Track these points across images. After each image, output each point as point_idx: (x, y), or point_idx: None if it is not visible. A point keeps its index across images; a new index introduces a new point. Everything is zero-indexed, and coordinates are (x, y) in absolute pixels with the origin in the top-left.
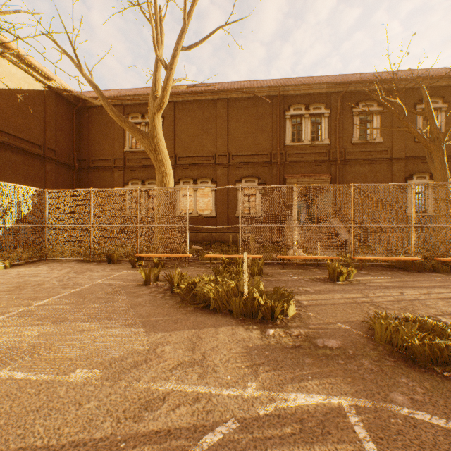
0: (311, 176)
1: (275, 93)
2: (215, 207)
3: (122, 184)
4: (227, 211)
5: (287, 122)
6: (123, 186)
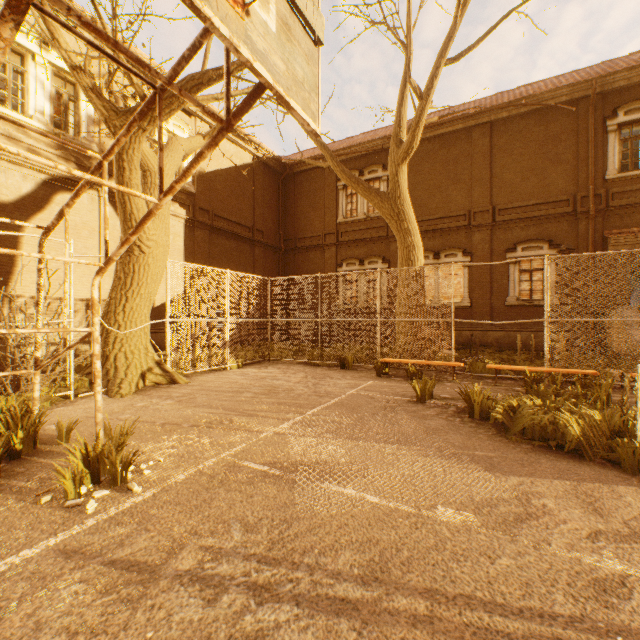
0: None
1: (585, 92)
2: (468, 292)
3: (334, 266)
4: (490, 298)
5: (610, 139)
6: (335, 268)
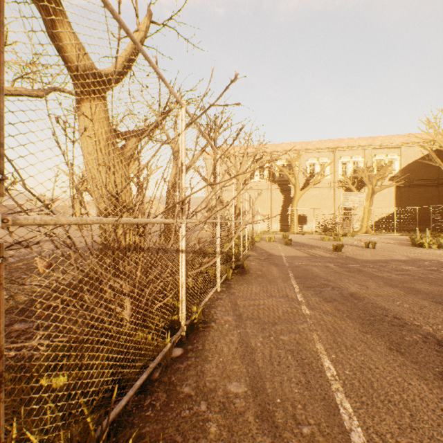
0: None
1: None
2: None
3: None
4: None
5: None
6: None
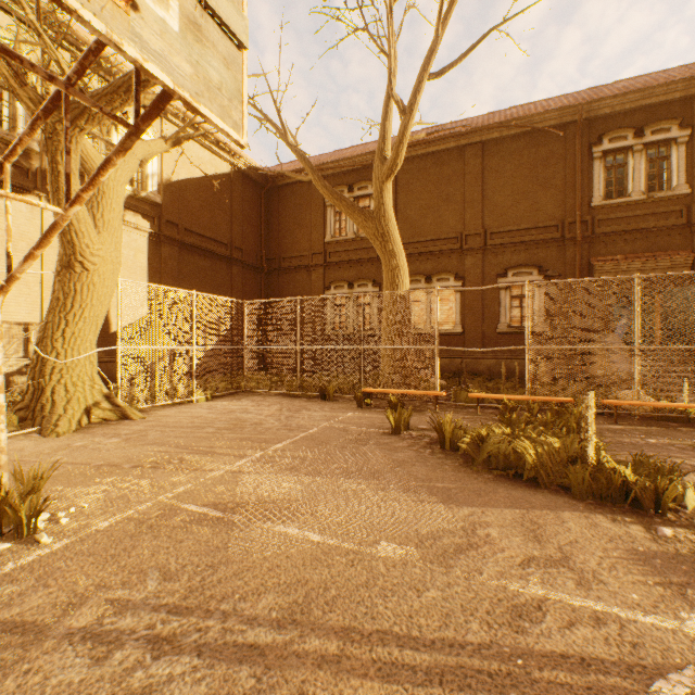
0: (646, 257)
1: (572, 117)
2: (460, 318)
3: (321, 289)
4: (482, 325)
5: (596, 165)
6: (323, 292)
